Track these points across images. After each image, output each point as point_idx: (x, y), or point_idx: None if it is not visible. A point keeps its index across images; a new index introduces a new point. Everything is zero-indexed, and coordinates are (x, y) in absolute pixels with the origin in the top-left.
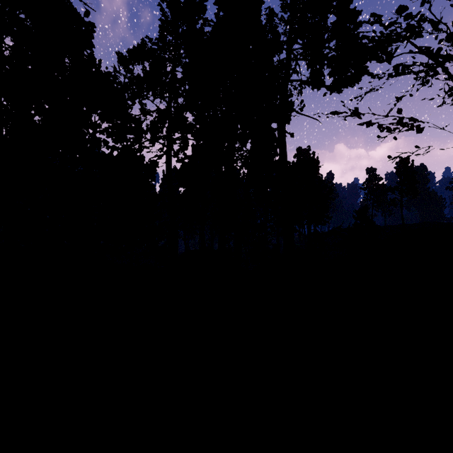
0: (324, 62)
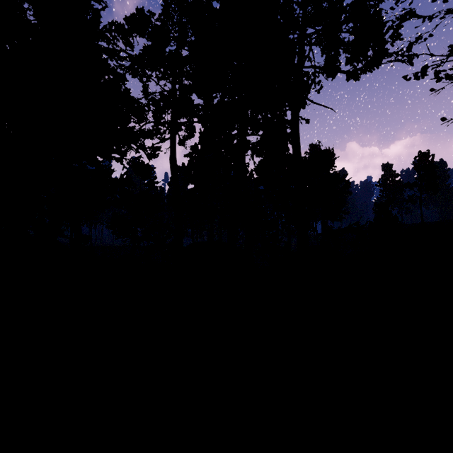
0: (340, 47)
